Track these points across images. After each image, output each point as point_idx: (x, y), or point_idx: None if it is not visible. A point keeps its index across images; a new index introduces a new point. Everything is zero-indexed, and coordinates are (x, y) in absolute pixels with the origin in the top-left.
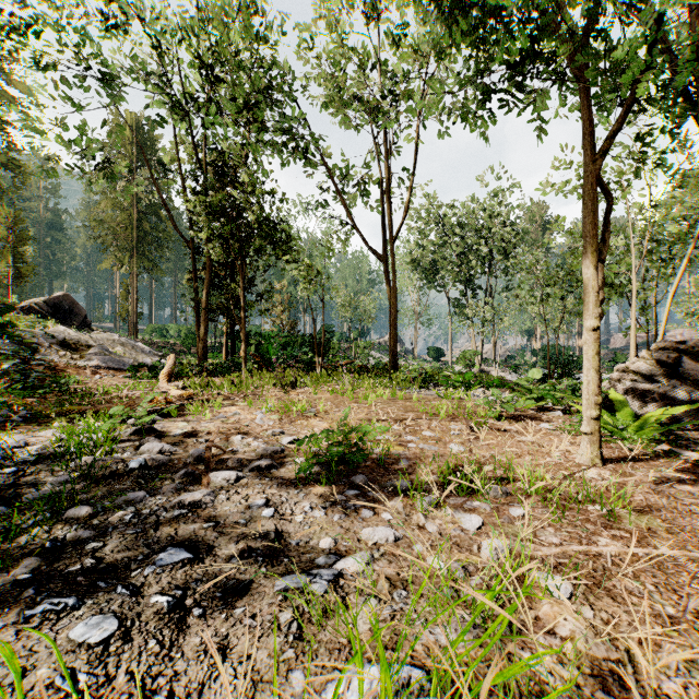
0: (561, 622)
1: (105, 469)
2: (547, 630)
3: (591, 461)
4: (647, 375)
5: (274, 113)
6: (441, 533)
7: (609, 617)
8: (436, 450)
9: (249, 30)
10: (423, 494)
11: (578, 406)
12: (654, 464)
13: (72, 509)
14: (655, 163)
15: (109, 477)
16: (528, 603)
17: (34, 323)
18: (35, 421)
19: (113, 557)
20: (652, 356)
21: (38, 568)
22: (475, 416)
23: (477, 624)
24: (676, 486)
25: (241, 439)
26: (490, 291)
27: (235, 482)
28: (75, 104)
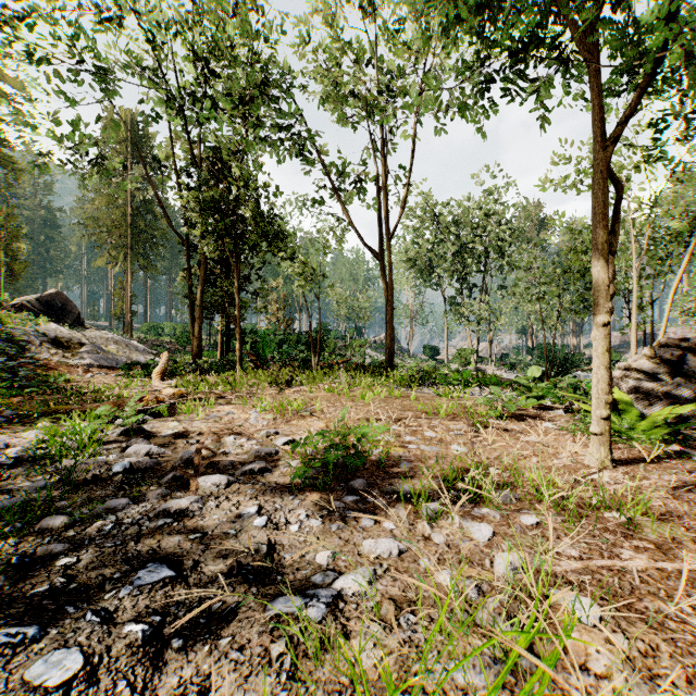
0: (594, 654)
1: (87, 473)
2: (578, 665)
3: (601, 463)
4: (650, 373)
5: (270, 109)
6: (449, 545)
7: (647, 647)
8: (437, 451)
9: (244, 24)
10: (426, 500)
11: (582, 405)
12: (667, 466)
13: (46, 519)
14: (656, 158)
15: (91, 482)
16: (552, 630)
17: (25, 321)
18: (19, 421)
19: (86, 575)
20: (655, 354)
21: (1, 589)
22: (476, 415)
23: (498, 657)
24: (694, 490)
25: (234, 440)
26: (486, 289)
27: (226, 487)
28: (67, 98)
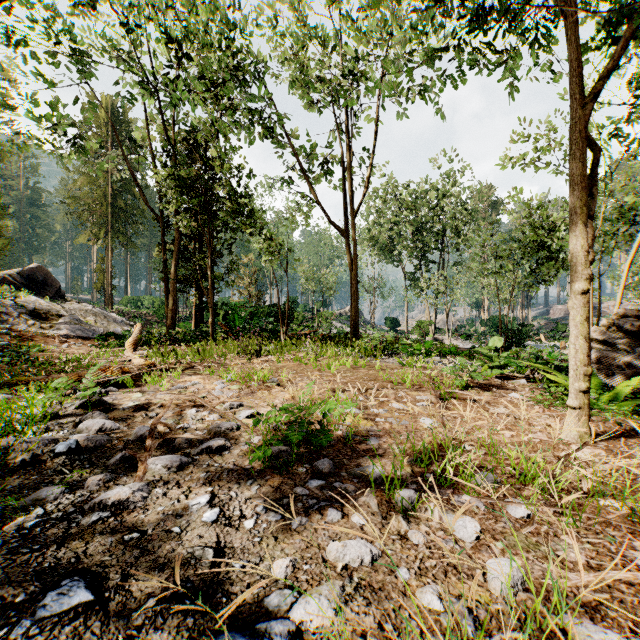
0: None
1: (28, 453)
2: None
3: (580, 438)
4: (610, 343)
5: (241, 93)
6: (430, 547)
7: None
8: (406, 425)
9: (215, 9)
10: (399, 484)
11: (548, 375)
12: None
13: None
14: (612, 135)
15: (30, 464)
16: None
17: (5, 294)
18: None
19: None
20: (614, 324)
21: None
22: (443, 386)
23: None
24: None
25: (196, 413)
26: (443, 265)
27: (177, 469)
28: (46, 80)
